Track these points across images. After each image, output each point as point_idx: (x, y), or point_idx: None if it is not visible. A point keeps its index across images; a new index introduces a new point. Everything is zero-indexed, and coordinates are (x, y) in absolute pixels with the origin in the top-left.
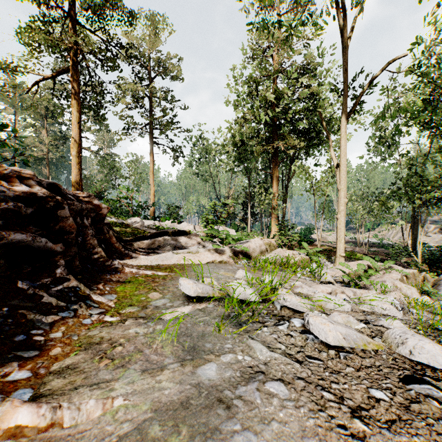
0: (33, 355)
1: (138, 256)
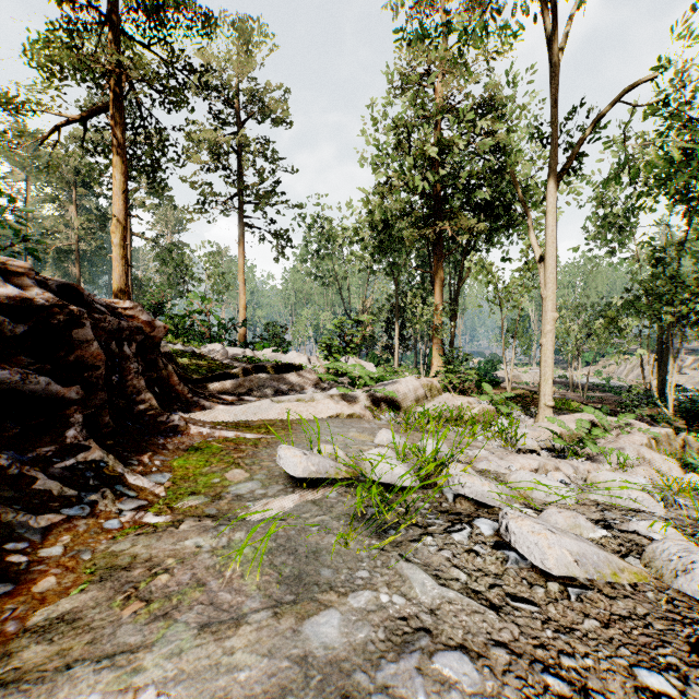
0: (1, 593)
1: (214, 406)
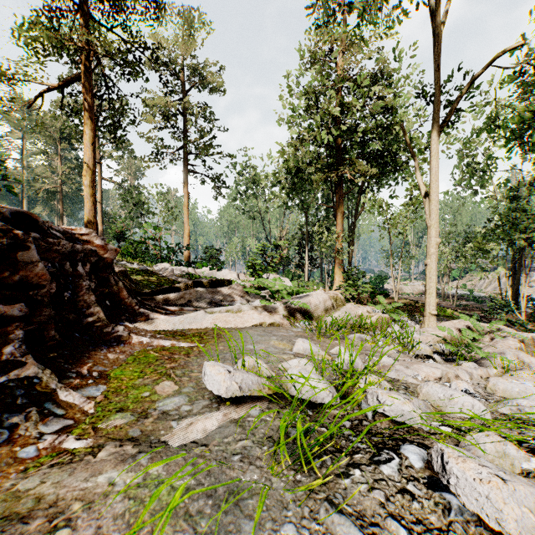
0: None
1: (157, 317)
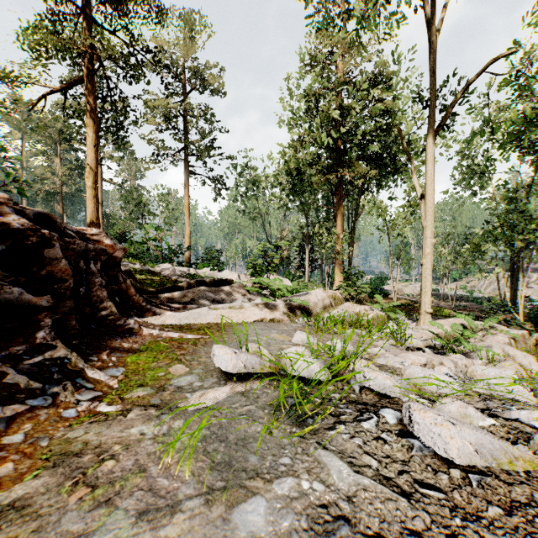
0: None
1: (163, 312)
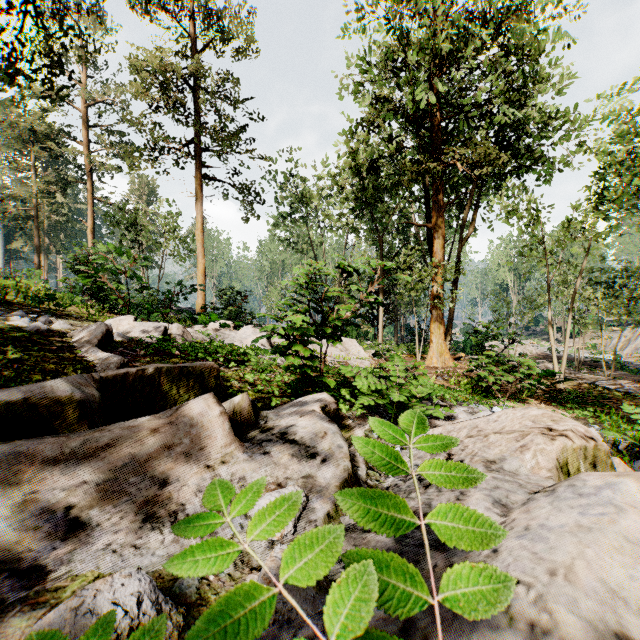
0: None
1: None
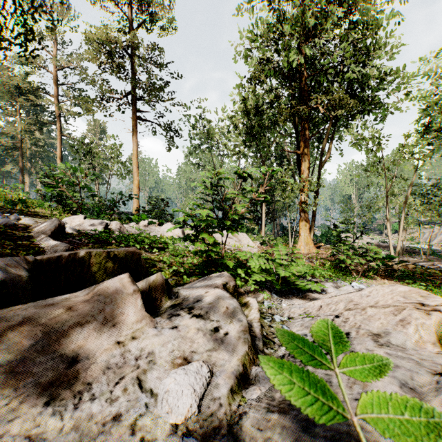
0: None
1: None
